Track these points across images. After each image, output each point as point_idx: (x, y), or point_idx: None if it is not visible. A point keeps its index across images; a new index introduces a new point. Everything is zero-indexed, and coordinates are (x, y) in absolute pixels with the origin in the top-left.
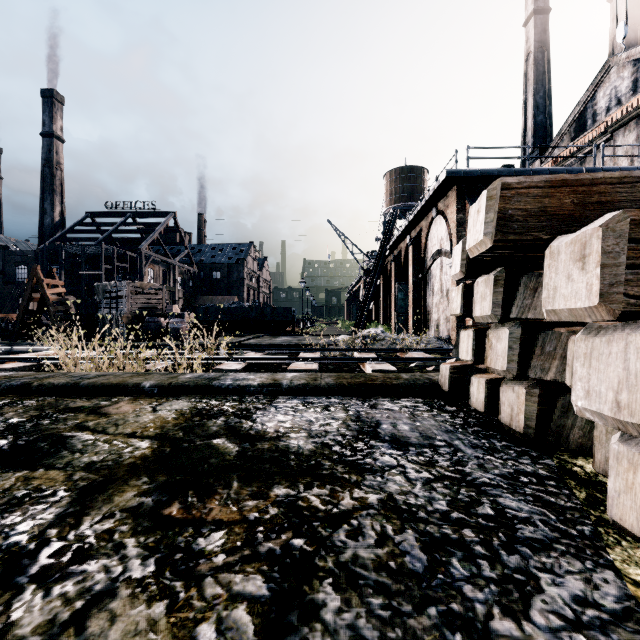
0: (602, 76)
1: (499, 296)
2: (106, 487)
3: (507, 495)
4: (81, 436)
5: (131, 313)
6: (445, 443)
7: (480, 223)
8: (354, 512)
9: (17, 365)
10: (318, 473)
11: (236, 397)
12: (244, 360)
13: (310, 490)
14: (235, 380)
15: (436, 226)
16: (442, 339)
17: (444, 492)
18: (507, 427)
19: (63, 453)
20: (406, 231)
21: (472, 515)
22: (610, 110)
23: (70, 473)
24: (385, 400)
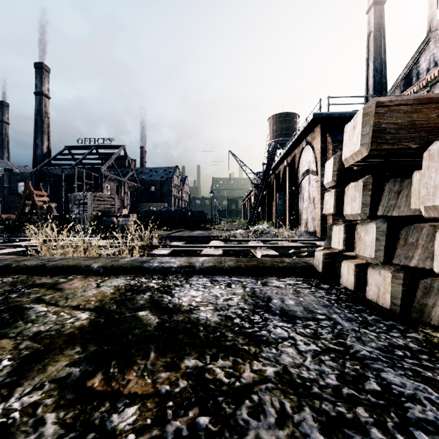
0: (423, 46)
1: (367, 198)
2: (44, 356)
3: (388, 369)
4: (37, 308)
5: (93, 214)
6: (325, 316)
7: (356, 136)
8: (254, 386)
9: (11, 250)
10: (222, 344)
11: (161, 276)
12: (170, 247)
13: (215, 362)
14: (160, 263)
15: (305, 153)
16: (310, 232)
17: (332, 365)
18: (374, 303)
19: (18, 323)
20: (284, 157)
21: (361, 391)
22: (429, 70)
23: (18, 342)
24: (273, 279)
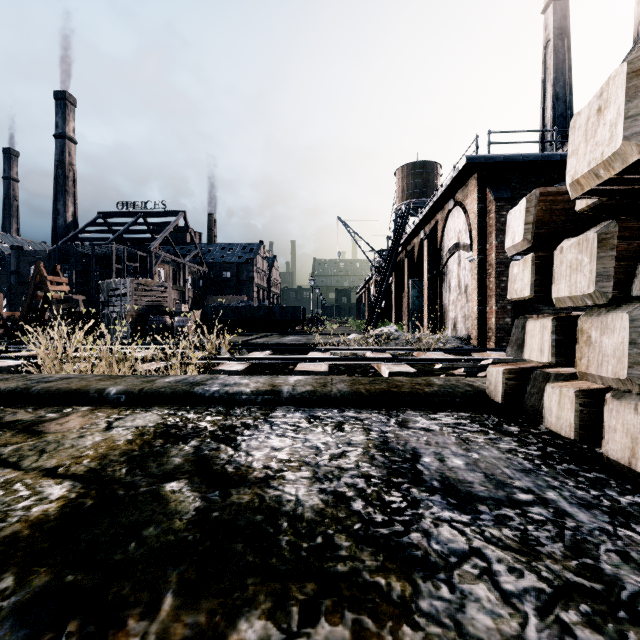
0: None
1: (608, 263)
2: None
3: None
4: None
5: (135, 311)
6: (533, 496)
7: (609, 125)
8: None
9: (4, 364)
10: (328, 571)
11: (222, 408)
12: (247, 360)
13: (312, 627)
14: (223, 385)
15: (453, 218)
16: (461, 338)
17: None
18: (621, 466)
19: None
20: (420, 225)
21: None
22: None
23: None
24: (417, 414)
